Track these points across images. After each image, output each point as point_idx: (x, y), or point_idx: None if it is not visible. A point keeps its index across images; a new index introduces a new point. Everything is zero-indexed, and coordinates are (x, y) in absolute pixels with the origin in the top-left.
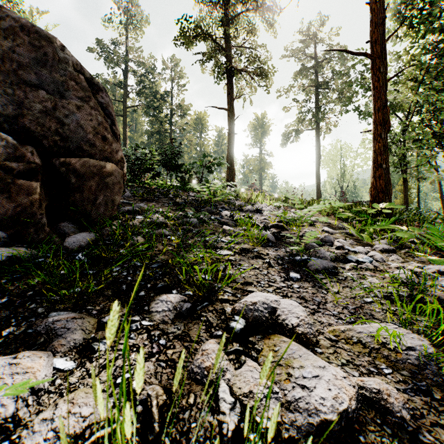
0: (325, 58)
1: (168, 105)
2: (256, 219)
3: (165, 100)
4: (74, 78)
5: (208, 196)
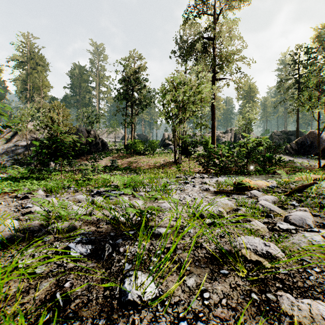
0: None
1: None
2: None
3: None
4: (301, 133)
5: None
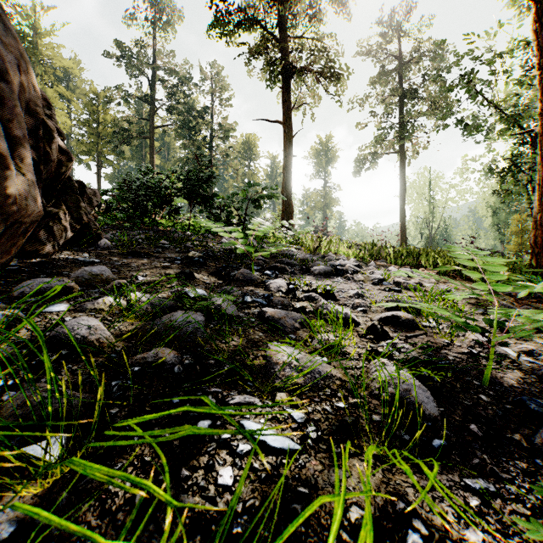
0: (412, 59)
1: (208, 125)
2: (339, 295)
3: (203, 119)
4: None
5: (243, 248)
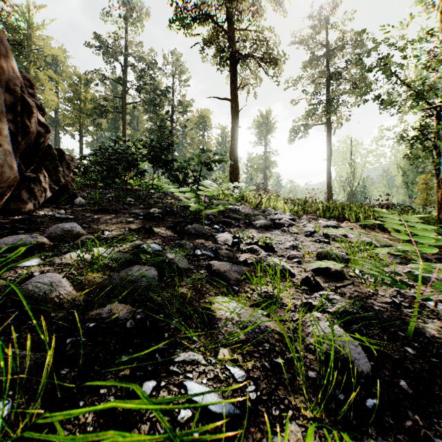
0: (337, 47)
1: (169, 101)
2: (277, 246)
3: (166, 97)
4: None
5: (195, 207)
